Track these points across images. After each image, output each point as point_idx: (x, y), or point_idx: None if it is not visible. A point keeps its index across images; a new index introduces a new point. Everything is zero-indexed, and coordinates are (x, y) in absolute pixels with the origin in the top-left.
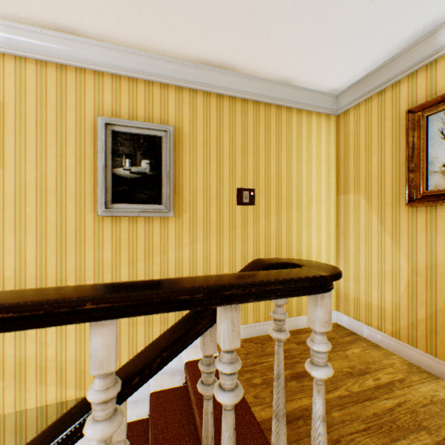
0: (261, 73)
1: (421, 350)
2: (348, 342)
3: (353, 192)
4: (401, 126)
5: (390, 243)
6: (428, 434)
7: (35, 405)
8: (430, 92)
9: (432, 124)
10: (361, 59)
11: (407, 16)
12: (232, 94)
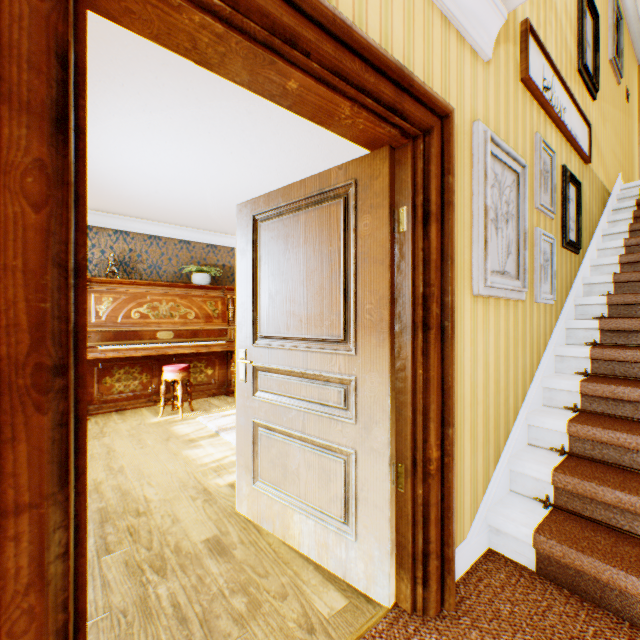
0: None
1: None
2: None
3: None
4: None
5: None
6: None
7: (599, 179)
8: None
9: None
10: None
11: None
12: (627, 15)
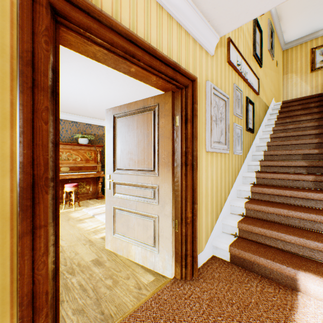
0: (282, 27)
1: None
2: None
3: (290, 73)
4: (307, 53)
5: (304, 84)
6: None
7: (263, 101)
8: (316, 45)
9: (317, 52)
10: (302, 33)
11: (319, 24)
12: (276, 30)
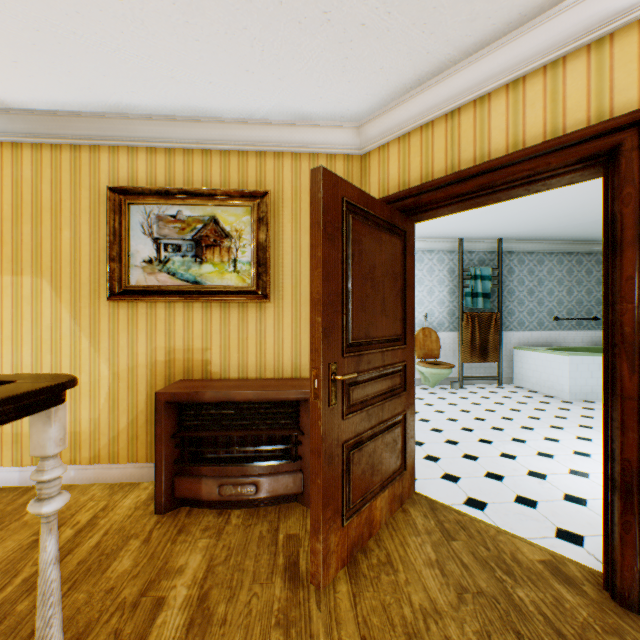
0: None
1: (125, 462)
2: (26, 504)
3: (32, 273)
4: (103, 203)
5: (89, 346)
6: (138, 538)
7: None
8: (134, 179)
9: (136, 215)
10: (50, 87)
11: (113, 82)
12: None
